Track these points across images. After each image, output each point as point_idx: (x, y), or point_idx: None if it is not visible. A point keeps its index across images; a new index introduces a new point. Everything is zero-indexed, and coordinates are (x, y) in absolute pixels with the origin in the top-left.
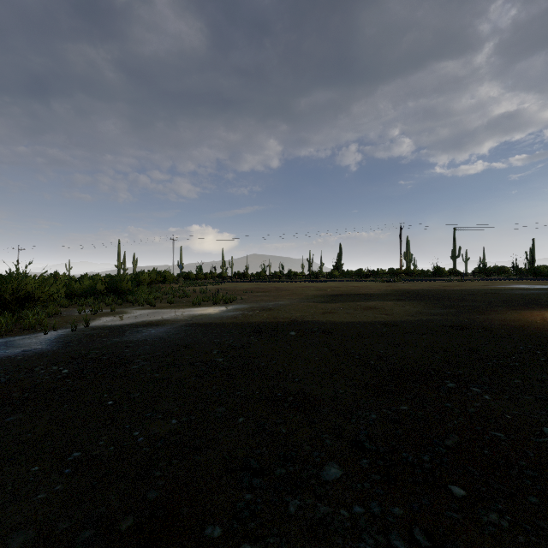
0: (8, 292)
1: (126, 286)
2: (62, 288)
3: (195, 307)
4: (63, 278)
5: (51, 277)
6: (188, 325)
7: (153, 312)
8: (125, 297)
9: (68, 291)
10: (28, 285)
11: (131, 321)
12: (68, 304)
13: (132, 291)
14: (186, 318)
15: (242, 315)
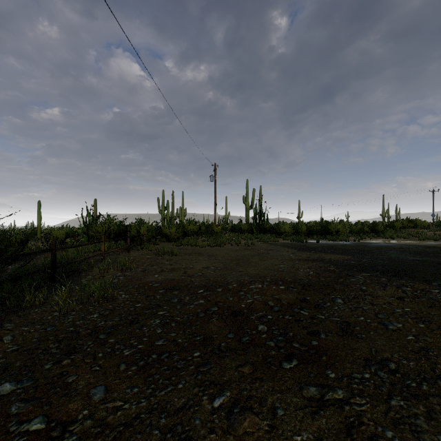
0: (332, 228)
1: (380, 228)
2: (347, 229)
3: (418, 241)
4: (348, 224)
5: (341, 223)
6: (400, 244)
7: (390, 241)
8: (379, 234)
9: (350, 230)
10: (338, 226)
11: (376, 242)
12: (350, 235)
13: (383, 231)
14: (403, 243)
15: (437, 244)
